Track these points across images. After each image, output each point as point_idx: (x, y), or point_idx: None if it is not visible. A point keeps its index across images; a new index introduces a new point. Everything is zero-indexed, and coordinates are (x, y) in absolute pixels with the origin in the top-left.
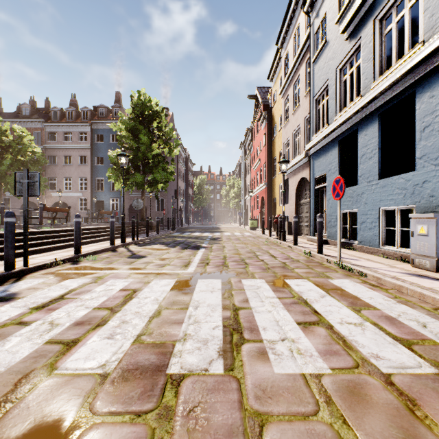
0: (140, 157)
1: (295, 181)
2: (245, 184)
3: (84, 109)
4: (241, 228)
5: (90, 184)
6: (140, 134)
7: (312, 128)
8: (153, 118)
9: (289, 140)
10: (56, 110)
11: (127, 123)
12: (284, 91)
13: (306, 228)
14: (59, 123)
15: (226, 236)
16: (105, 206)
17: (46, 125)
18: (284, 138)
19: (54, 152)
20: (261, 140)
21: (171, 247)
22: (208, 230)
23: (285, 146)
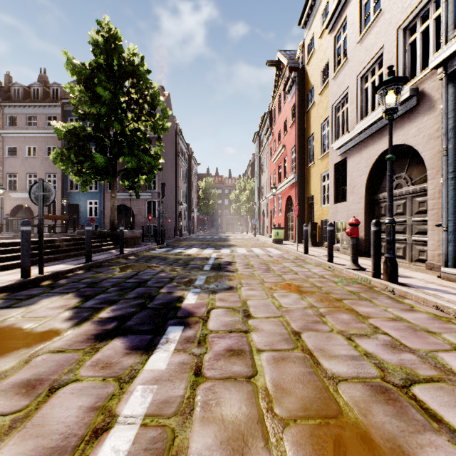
0: (104, 129)
1: (368, 158)
2: (260, 184)
3: (54, 85)
4: (258, 239)
5: (61, 183)
6: (98, 86)
7: (453, 9)
8: (128, 73)
9: (349, 91)
10: (18, 87)
11: (79, 72)
12: (336, 16)
13: (399, 245)
14: (19, 102)
15: (240, 257)
16: (81, 211)
17: (4, 106)
18: (334, 96)
19: (14, 141)
20: (287, 118)
21: (71, 322)
22: (212, 244)
23: (335, 109)
